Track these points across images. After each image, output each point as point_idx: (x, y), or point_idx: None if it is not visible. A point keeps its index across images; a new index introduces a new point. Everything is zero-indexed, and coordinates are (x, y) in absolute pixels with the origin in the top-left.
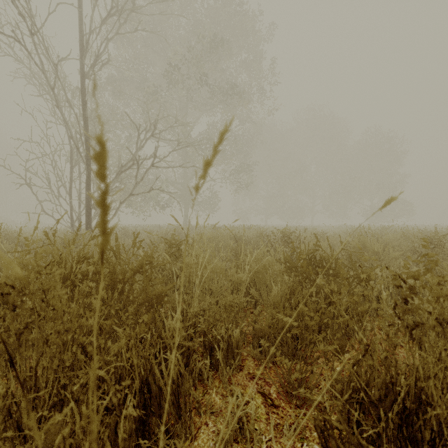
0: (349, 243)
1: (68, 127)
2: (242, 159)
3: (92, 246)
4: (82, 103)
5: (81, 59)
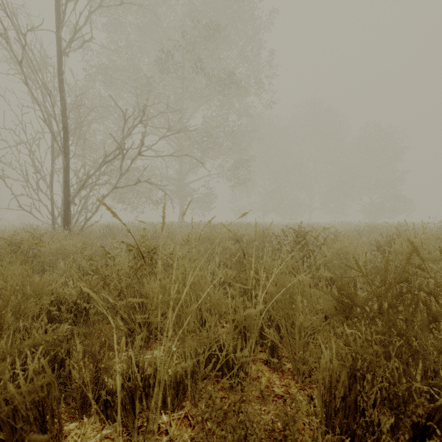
0: (381, 245)
1: (41, 108)
2: (239, 154)
3: (53, 249)
4: (59, 83)
5: (57, 33)
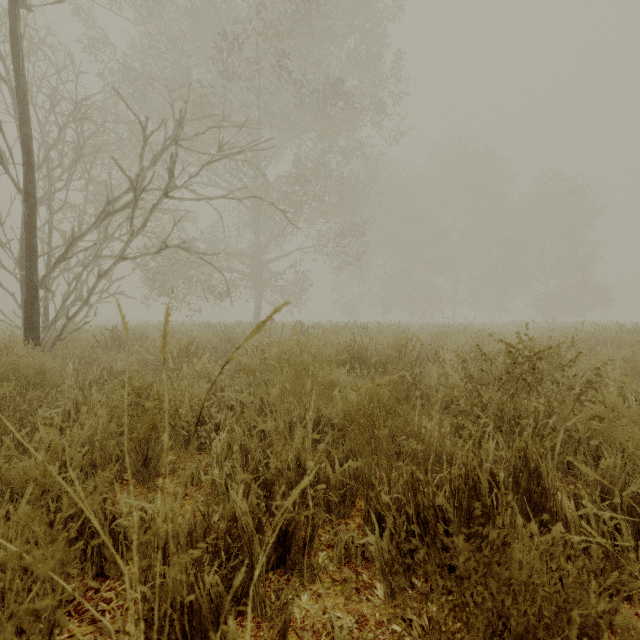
0: None
1: None
2: (348, 216)
3: None
4: (13, 60)
5: None
